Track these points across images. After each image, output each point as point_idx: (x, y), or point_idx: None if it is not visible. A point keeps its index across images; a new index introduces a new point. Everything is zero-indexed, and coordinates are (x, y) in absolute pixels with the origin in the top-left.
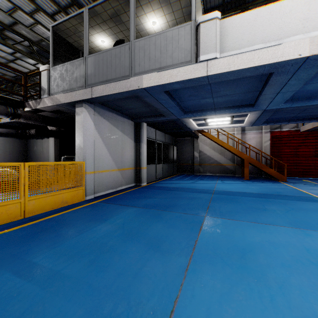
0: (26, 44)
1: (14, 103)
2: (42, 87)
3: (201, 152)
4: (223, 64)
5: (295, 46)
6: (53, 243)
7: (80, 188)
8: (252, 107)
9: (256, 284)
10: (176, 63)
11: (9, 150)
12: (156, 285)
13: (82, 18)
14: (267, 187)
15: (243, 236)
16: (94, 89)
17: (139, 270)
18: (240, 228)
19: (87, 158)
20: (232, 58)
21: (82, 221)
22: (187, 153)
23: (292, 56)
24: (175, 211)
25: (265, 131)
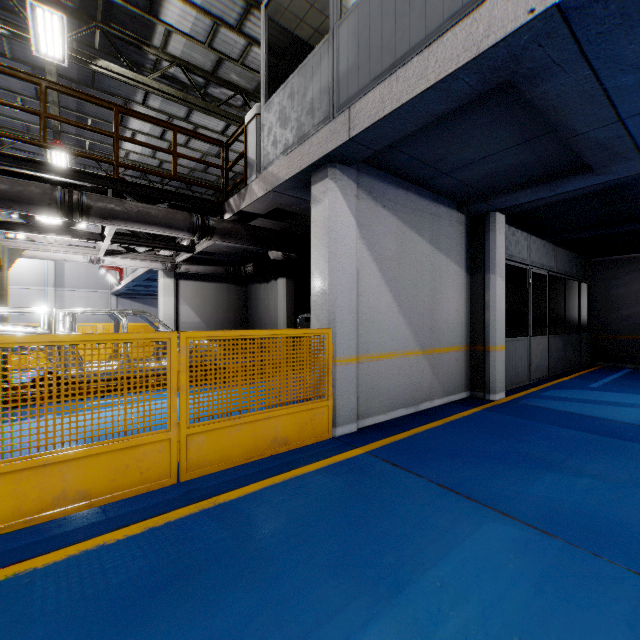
0: (239, 105)
1: (205, 207)
2: (249, 158)
3: None
4: None
5: None
6: None
7: (321, 404)
8: None
9: None
10: None
11: (221, 306)
12: None
13: None
14: None
15: None
16: (356, 110)
17: None
18: None
19: (339, 320)
20: None
21: (307, 561)
22: (631, 304)
23: None
24: None
25: None
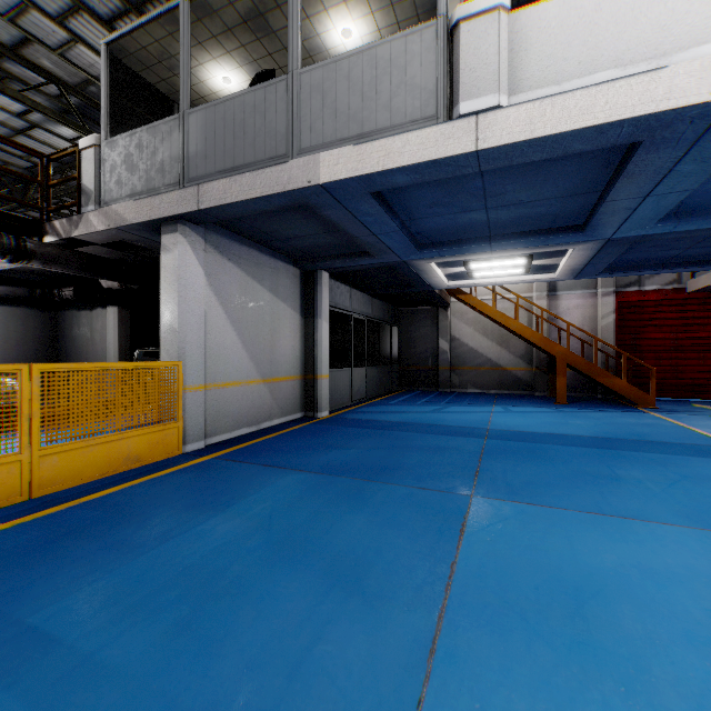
0: (52, 93)
1: (18, 225)
2: (85, 186)
3: (455, 340)
4: (516, 121)
5: (701, 73)
6: (90, 570)
7: (172, 425)
8: (580, 233)
9: (626, 702)
10: (399, 123)
11: (15, 336)
12: (350, 703)
13: (177, 22)
14: (611, 422)
15: (572, 552)
16: (204, 190)
17: (306, 652)
18: (560, 528)
19: (189, 354)
20: (540, 106)
21: (169, 509)
22: (422, 343)
23: (695, 97)
24: (398, 482)
25: (603, 292)
